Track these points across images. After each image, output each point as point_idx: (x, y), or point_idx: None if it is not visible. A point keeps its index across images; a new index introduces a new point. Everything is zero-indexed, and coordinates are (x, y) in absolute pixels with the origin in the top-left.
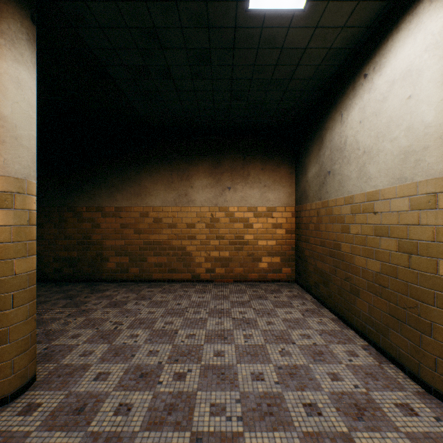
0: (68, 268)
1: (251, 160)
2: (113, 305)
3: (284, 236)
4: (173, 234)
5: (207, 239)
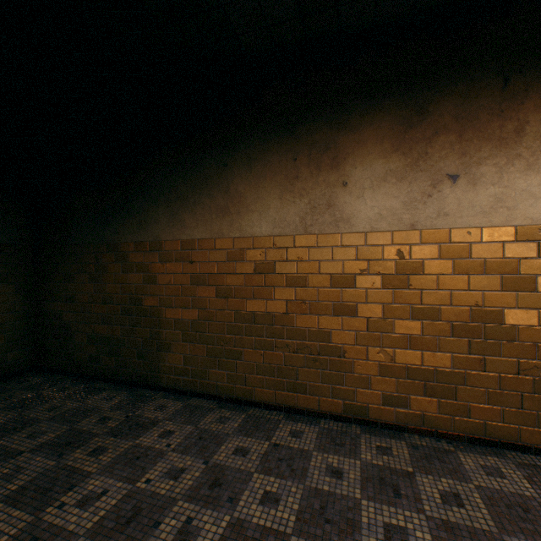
0: (107, 357)
1: (530, 85)
2: (122, 524)
3: None
4: (298, 302)
5: (385, 318)
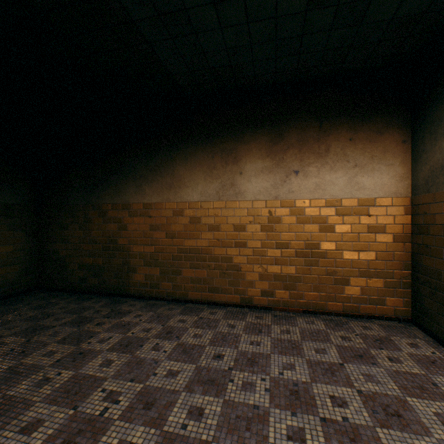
0: (92, 278)
1: (332, 127)
2: (124, 346)
3: (391, 245)
4: (215, 240)
5: (262, 248)
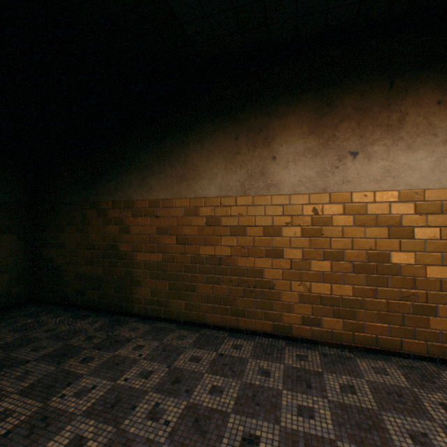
0: (91, 291)
1: (409, 86)
2: (108, 407)
3: None
4: (239, 247)
5: (304, 259)
